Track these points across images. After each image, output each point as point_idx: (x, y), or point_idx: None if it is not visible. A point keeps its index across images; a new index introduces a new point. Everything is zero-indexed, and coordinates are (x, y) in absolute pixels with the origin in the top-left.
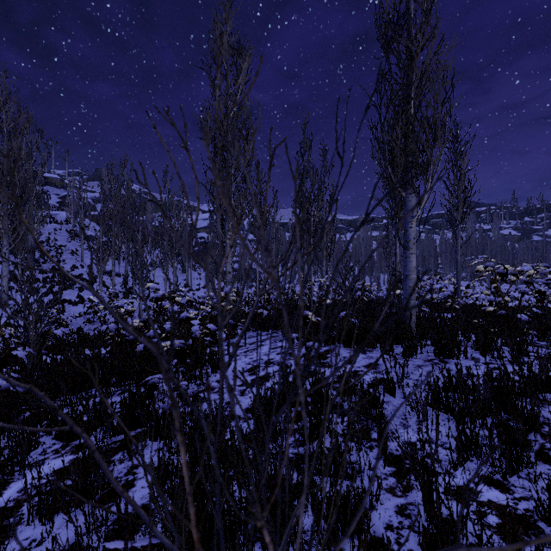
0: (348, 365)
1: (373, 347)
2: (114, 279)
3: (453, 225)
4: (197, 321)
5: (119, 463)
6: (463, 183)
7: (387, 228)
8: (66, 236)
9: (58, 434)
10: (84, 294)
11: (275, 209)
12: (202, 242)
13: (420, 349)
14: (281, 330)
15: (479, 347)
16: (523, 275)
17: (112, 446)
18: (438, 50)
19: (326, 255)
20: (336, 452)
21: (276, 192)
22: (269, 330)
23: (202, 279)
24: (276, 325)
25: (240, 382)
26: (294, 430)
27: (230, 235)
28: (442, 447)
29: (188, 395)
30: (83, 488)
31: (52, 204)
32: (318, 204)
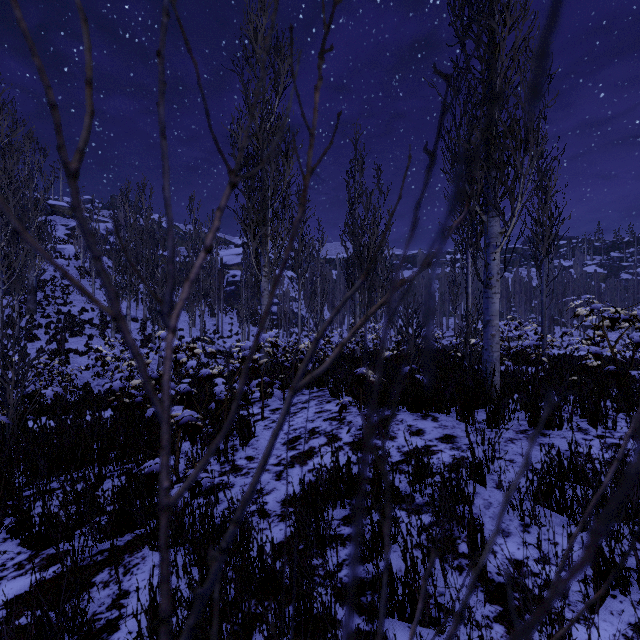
0: (416, 437)
1: (446, 412)
2: (129, 324)
3: (537, 259)
4: (221, 380)
5: (102, 588)
6: (550, 208)
7: (454, 264)
8: (75, 274)
9: (26, 539)
10: (94, 343)
11: (320, 242)
12: (235, 281)
13: (508, 415)
14: (329, 388)
15: (587, 414)
16: (639, 320)
17: (97, 558)
18: (528, 34)
19: (381, 296)
20: (414, 585)
21: (338, 117)
22: (313, 387)
23: (235, 324)
24: (322, 382)
25: (276, 460)
26: (349, 535)
27: (266, 272)
28: (565, 570)
29: (203, 487)
30: (40, 638)
31: (59, 236)
32: (373, 233)
